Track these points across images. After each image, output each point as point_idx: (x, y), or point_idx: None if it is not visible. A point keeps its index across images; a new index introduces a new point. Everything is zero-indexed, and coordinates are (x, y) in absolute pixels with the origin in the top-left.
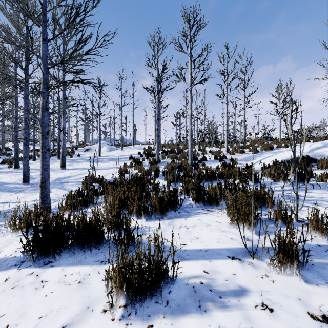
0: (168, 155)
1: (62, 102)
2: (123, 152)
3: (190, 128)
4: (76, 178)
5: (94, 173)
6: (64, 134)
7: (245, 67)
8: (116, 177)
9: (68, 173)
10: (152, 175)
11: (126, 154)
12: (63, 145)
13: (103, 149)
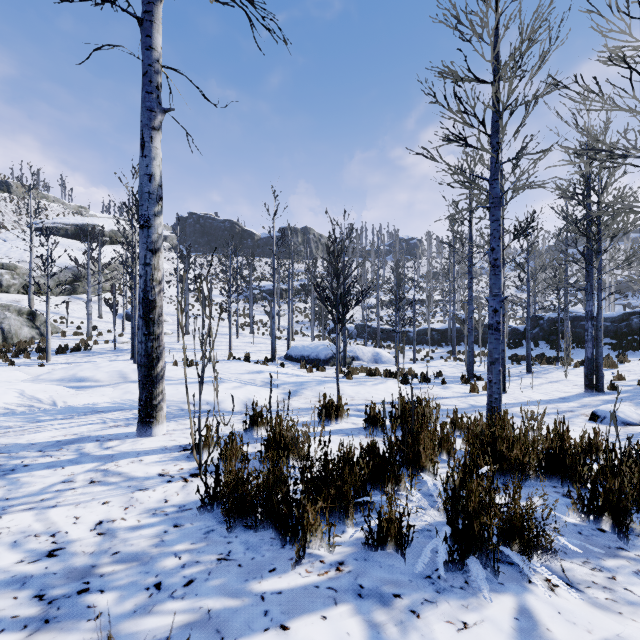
0: None
1: None
2: None
3: None
4: None
5: None
6: None
7: None
8: None
9: None
10: None
11: None
12: None
13: None
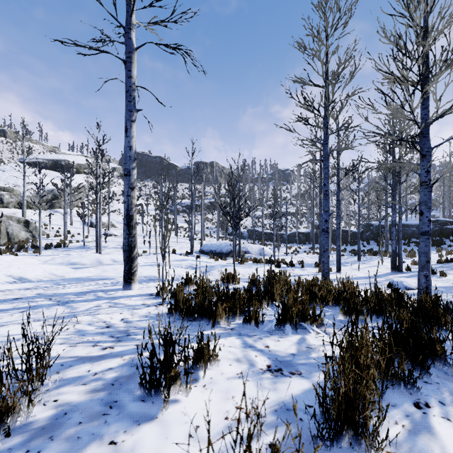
0: None
1: None
2: None
3: None
4: None
5: None
6: None
7: None
8: None
9: None
10: None
11: None
12: None
13: None
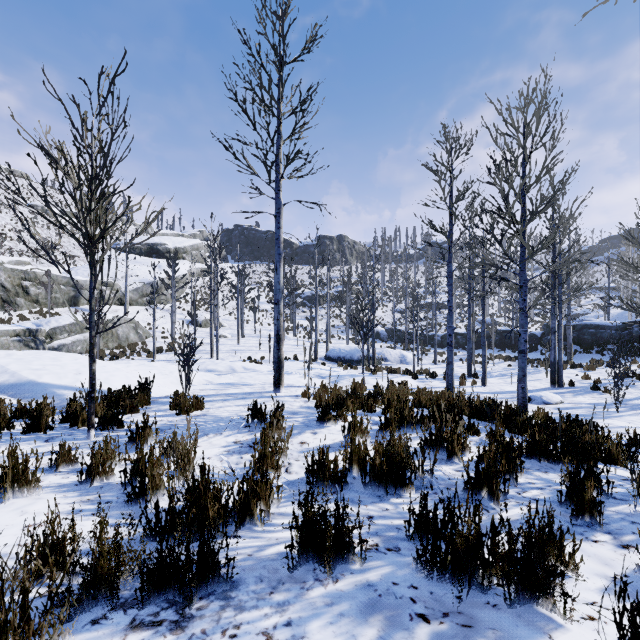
0: None
1: None
2: None
3: None
4: None
5: None
6: None
7: None
8: None
9: None
10: None
11: None
12: None
13: None
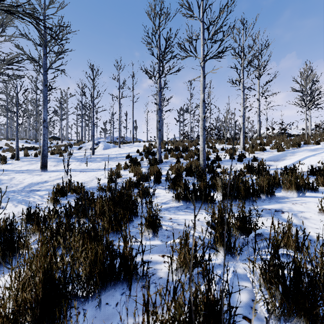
0: (172, 154)
1: (42, 89)
2: (120, 150)
3: (203, 118)
4: (52, 184)
5: (78, 177)
6: (45, 127)
7: (261, 52)
8: (104, 182)
9: (47, 177)
10: (152, 180)
11: (123, 152)
12: (44, 142)
13: (99, 147)
